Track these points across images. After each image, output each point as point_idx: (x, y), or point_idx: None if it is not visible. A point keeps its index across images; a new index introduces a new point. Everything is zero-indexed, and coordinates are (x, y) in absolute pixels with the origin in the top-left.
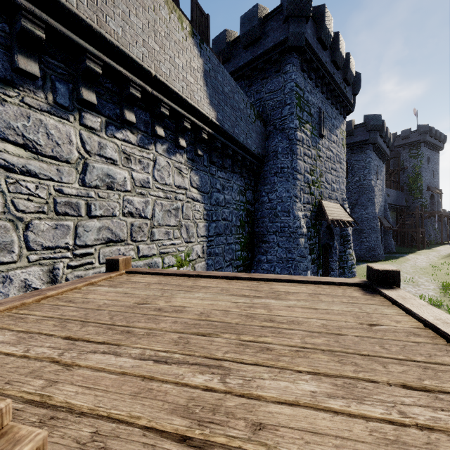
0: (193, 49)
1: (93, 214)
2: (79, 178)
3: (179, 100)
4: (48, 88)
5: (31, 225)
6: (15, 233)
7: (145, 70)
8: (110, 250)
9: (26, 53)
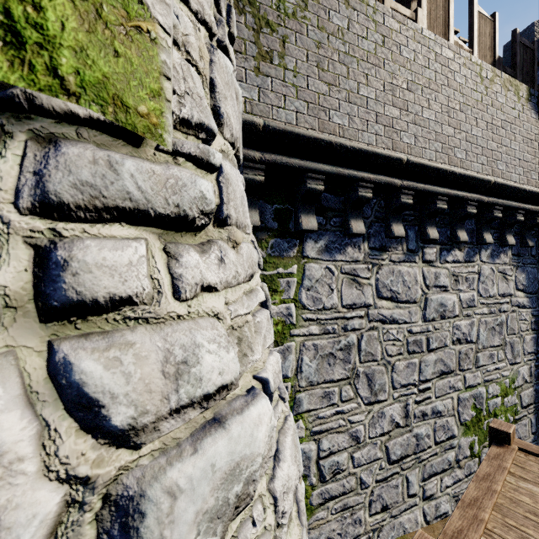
0: (530, 115)
1: (430, 348)
2: (421, 314)
3: (514, 193)
4: (403, 239)
5: (394, 366)
6: (386, 374)
7: (484, 182)
8: (442, 383)
9: (395, 219)
